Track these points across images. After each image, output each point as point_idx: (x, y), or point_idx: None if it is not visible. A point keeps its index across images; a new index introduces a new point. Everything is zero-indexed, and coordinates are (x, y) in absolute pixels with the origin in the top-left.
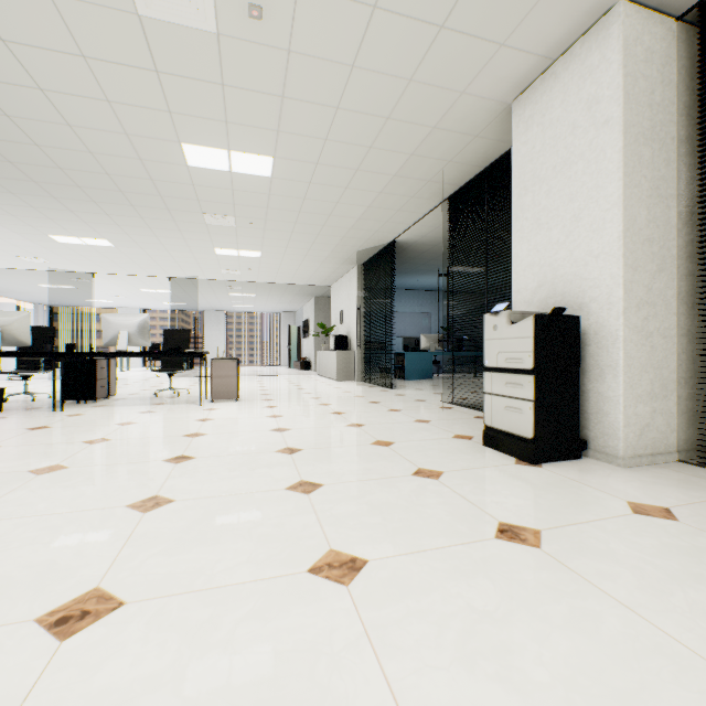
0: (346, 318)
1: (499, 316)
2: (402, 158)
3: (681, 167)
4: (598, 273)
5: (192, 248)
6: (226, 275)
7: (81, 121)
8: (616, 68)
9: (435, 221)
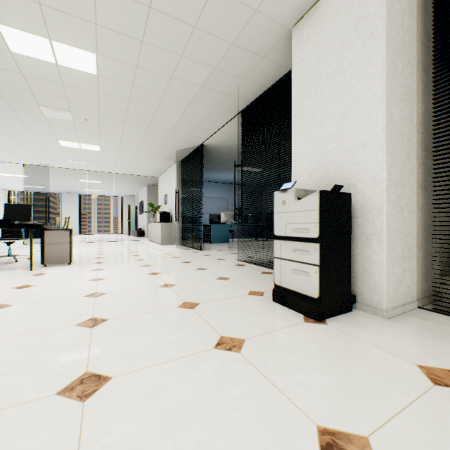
0: (169, 199)
1: (287, 192)
2: (207, 70)
3: (418, 81)
4: (364, 158)
5: (37, 139)
6: (74, 164)
7: None
8: None
9: (231, 130)
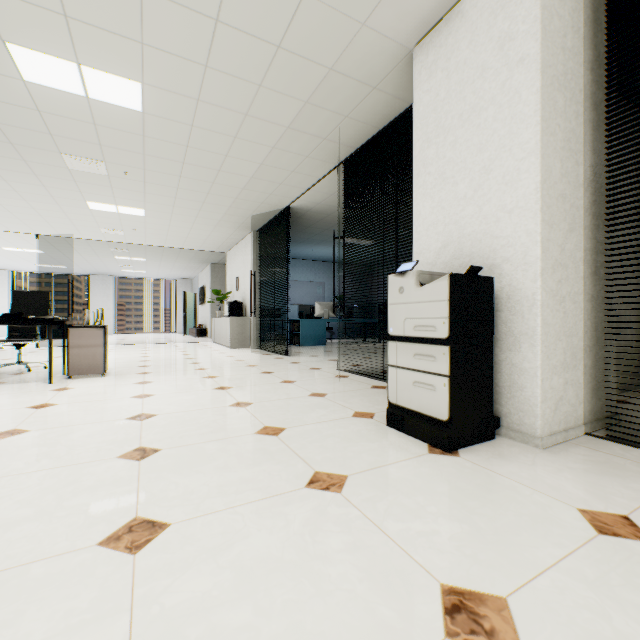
0: (242, 284)
1: (406, 276)
2: (296, 105)
3: (586, 123)
4: (512, 229)
5: (57, 199)
6: (108, 235)
7: None
8: None
9: (330, 187)
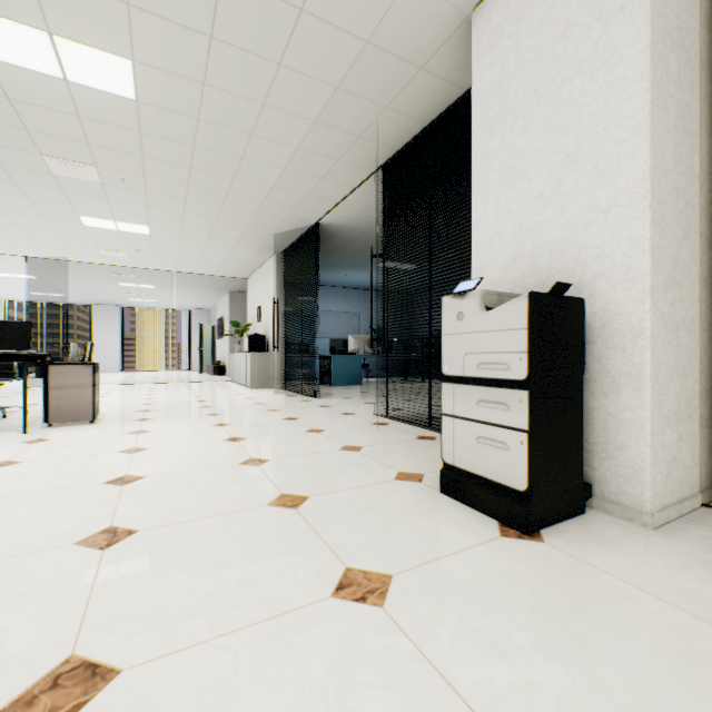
0: (264, 315)
1: (466, 297)
2: (324, 92)
3: (703, 97)
4: (608, 235)
5: (45, 214)
6: (108, 257)
7: None
8: None
9: (366, 199)
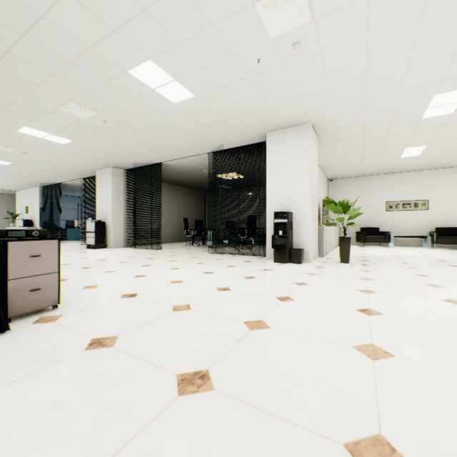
0: (31, 210)
1: (90, 221)
2: (65, 170)
3: (125, 196)
4: (109, 214)
5: None
6: None
7: None
8: (111, 178)
9: (80, 181)
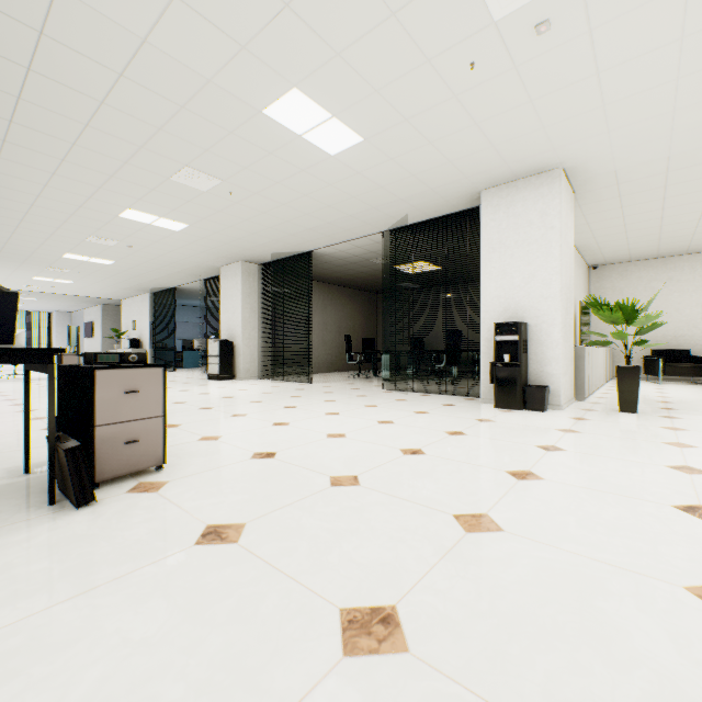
0: (139, 326)
1: (212, 340)
2: (180, 269)
3: (260, 303)
4: (238, 329)
5: (13, 275)
6: (24, 287)
7: (16, 244)
8: (241, 278)
9: (200, 284)
